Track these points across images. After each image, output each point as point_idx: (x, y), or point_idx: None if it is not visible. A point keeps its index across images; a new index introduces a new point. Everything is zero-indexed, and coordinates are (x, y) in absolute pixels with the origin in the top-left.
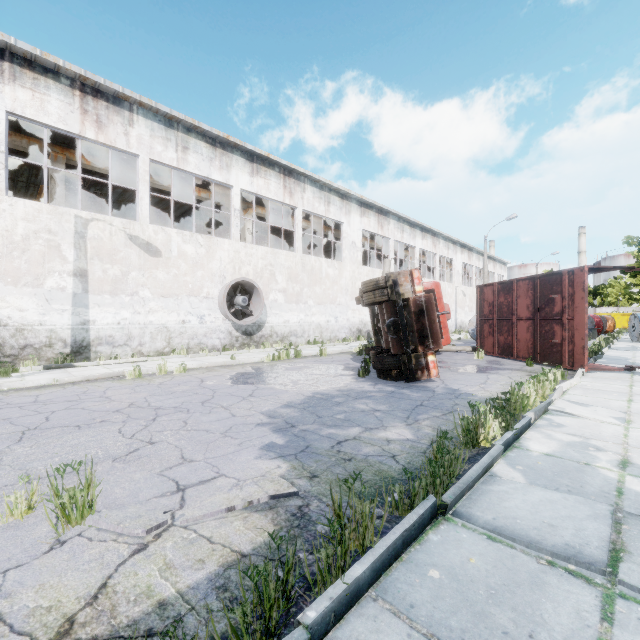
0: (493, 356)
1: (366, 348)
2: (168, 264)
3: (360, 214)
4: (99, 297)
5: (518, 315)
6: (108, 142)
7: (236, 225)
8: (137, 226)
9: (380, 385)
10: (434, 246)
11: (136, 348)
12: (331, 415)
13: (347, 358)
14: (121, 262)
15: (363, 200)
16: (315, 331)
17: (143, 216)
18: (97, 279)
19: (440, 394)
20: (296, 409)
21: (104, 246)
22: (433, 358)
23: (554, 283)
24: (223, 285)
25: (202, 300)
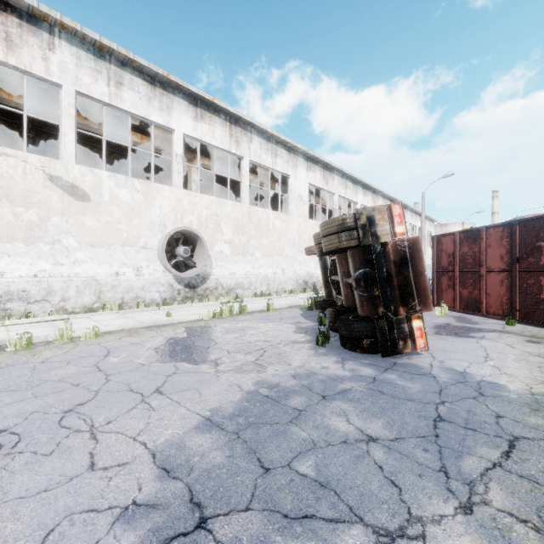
0: (453, 311)
1: (316, 302)
2: (98, 210)
3: (306, 168)
4: (9, 245)
5: (488, 266)
6: (21, 66)
7: (178, 171)
8: (59, 165)
9: (350, 363)
10: (374, 203)
11: (58, 304)
12: (288, 461)
13: (297, 314)
14: (38, 205)
15: (309, 154)
16: (262, 283)
17: (67, 154)
18: (6, 224)
19: (449, 385)
20: (222, 436)
21: (16, 186)
22: (420, 323)
23: (541, 229)
24: (163, 235)
25: (139, 250)
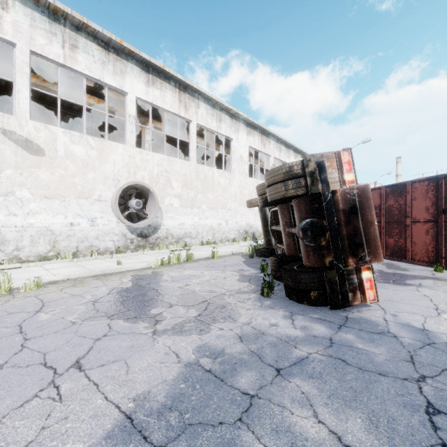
0: None
1: (257, 250)
2: (53, 164)
3: (247, 133)
4: None
5: (413, 217)
6: None
7: (131, 131)
8: (13, 120)
9: (300, 318)
10: None
11: (11, 253)
12: None
13: (239, 261)
14: None
15: (249, 121)
16: (208, 233)
17: (21, 110)
18: None
19: (417, 348)
20: None
21: None
22: (369, 275)
23: None
24: (117, 188)
25: (93, 202)
